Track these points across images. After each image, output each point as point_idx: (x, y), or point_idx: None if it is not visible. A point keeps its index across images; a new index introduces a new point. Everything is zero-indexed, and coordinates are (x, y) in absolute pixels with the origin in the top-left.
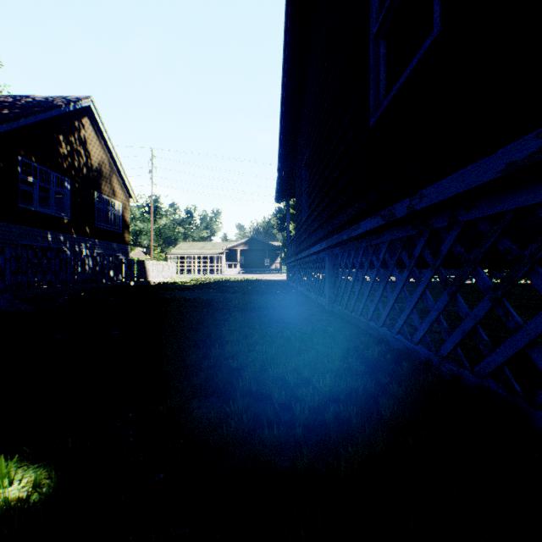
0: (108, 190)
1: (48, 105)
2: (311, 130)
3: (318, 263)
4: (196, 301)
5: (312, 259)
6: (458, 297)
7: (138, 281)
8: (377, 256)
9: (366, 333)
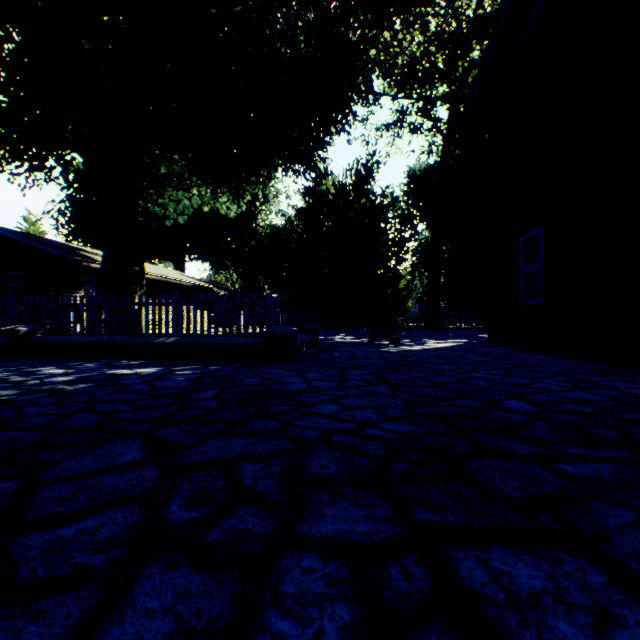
0: None
1: None
2: None
3: None
4: None
5: None
6: None
7: None
8: None
9: None
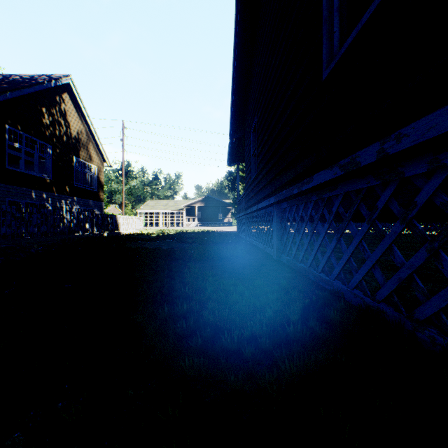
0: (85, 155)
1: (32, 81)
2: (259, 99)
3: (266, 217)
4: (156, 252)
5: (260, 213)
6: (442, 254)
7: (110, 232)
8: (329, 209)
9: (317, 285)
